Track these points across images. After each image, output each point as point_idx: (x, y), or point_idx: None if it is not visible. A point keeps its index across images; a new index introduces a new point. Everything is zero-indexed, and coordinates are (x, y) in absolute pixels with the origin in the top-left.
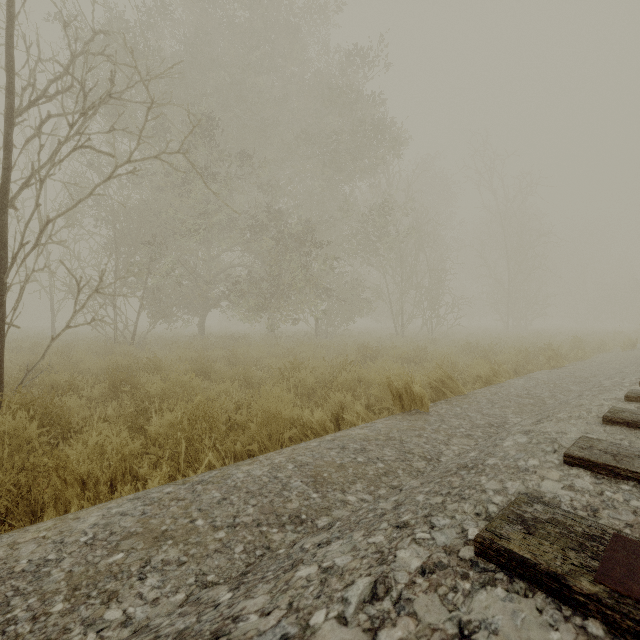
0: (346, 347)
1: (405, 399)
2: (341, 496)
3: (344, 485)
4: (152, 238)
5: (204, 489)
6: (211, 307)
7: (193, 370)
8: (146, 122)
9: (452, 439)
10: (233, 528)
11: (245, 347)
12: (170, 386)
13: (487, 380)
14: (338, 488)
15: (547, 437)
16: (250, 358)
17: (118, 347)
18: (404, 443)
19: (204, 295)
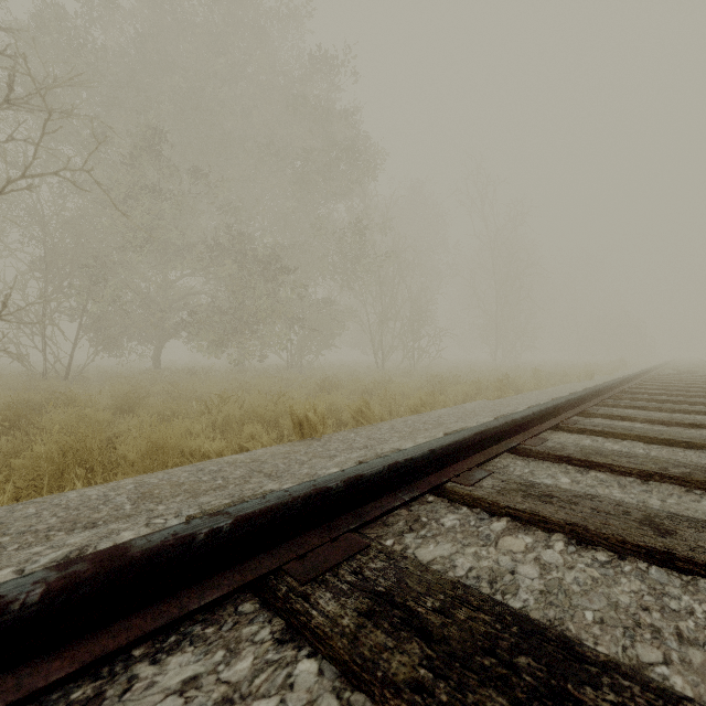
0: (309, 380)
1: (306, 427)
2: (153, 506)
3: (165, 498)
4: (91, 258)
5: (23, 508)
6: (168, 338)
7: (118, 406)
8: (43, 135)
9: (313, 459)
10: (22, 534)
11: (195, 381)
12: (71, 421)
13: (415, 410)
14: (157, 501)
15: (377, 452)
16: (194, 393)
17: (42, 382)
18: (263, 464)
19: (160, 324)
